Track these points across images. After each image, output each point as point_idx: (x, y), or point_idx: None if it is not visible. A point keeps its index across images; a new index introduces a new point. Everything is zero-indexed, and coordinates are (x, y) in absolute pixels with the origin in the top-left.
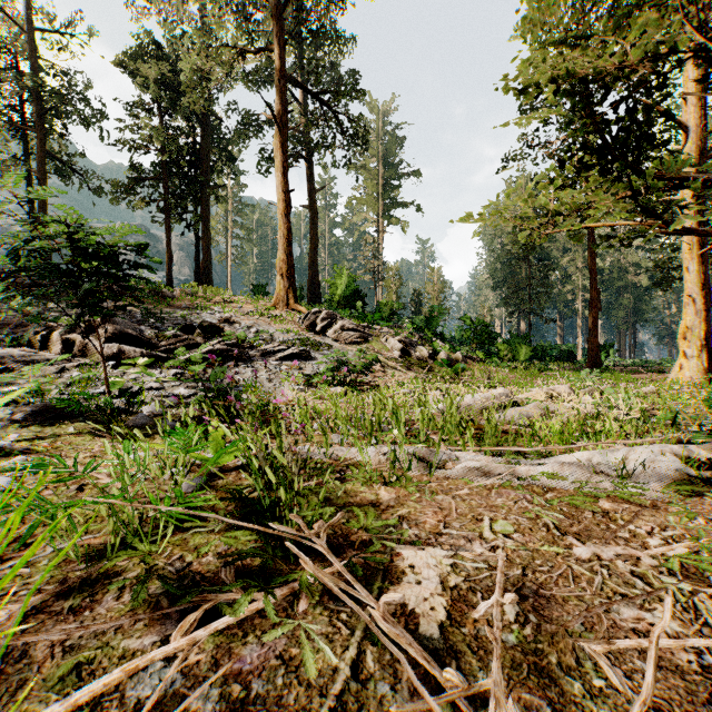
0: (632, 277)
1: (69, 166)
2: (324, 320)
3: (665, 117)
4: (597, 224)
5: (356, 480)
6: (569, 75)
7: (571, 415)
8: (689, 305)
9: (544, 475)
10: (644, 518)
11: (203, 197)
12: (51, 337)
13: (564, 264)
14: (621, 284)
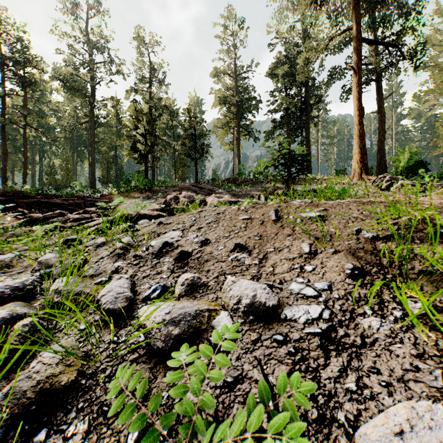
0: None
1: (247, 130)
2: (387, 182)
3: None
4: None
5: None
6: None
7: None
8: None
9: None
10: None
11: (306, 126)
12: (260, 196)
13: None
14: None
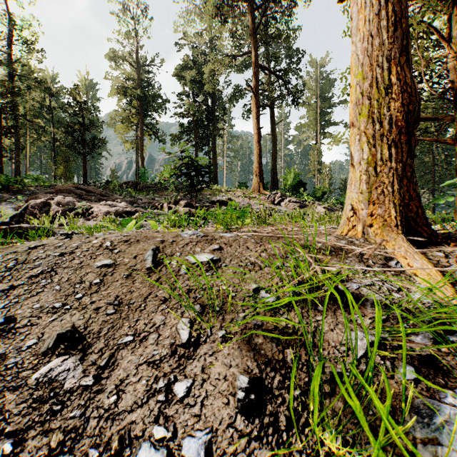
0: None
1: (152, 129)
2: (279, 198)
3: None
4: None
5: None
6: None
7: None
8: None
9: None
10: None
11: (213, 136)
12: (163, 206)
13: None
14: None
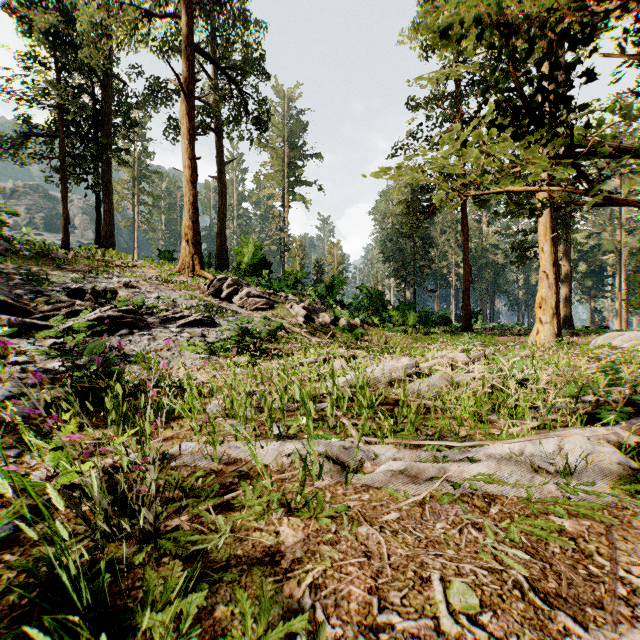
0: (492, 256)
1: None
2: (230, 287)
3: (587, 77)
4: (519, 188)
5: (249, 508)
6: (498, 12)
7: (475, 386)
8: (544, 279)
9: (481, 479)
10: (620, 547)
11: (104, 159)
12: None
13: (441, 243)
14: (484, 261)
